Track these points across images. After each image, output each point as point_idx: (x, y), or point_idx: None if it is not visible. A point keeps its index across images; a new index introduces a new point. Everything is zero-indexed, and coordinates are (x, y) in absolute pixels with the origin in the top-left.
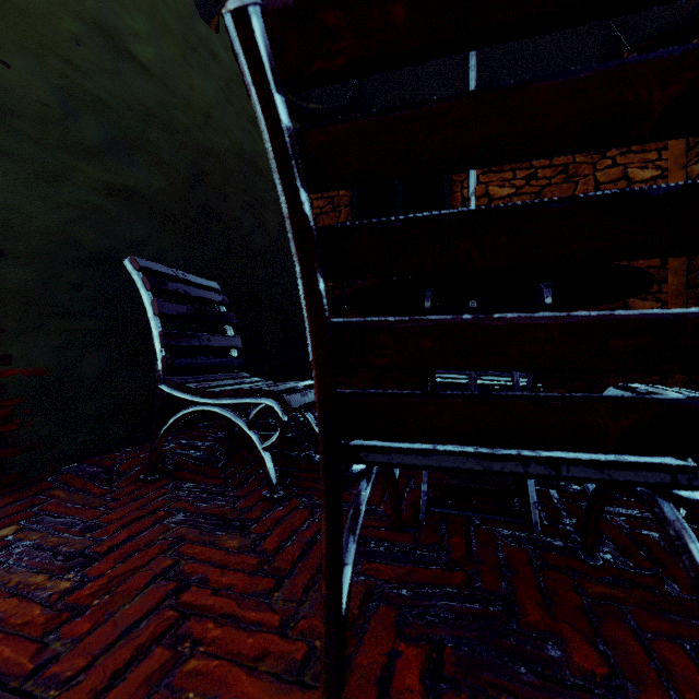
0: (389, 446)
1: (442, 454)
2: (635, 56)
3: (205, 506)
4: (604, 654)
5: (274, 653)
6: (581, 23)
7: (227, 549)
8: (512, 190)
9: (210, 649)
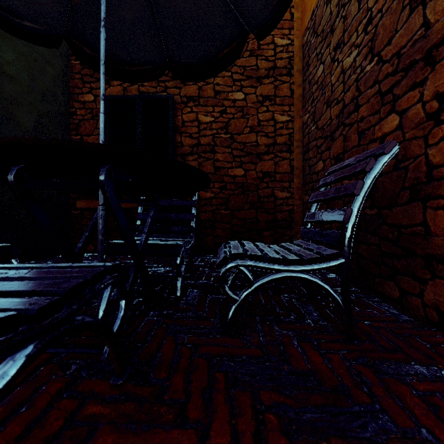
0: None
1: None
2: None
3: None
4: None
5: None
6: None
7: None
8: (212, 119)
9: None
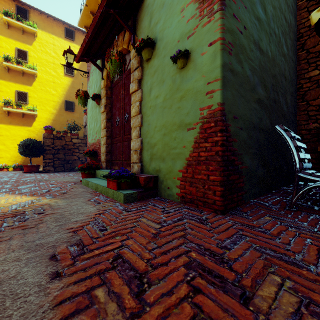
0: None
1: None
2: None
3: None
4: None
5: None
6: None
7: None
8: None
9: None
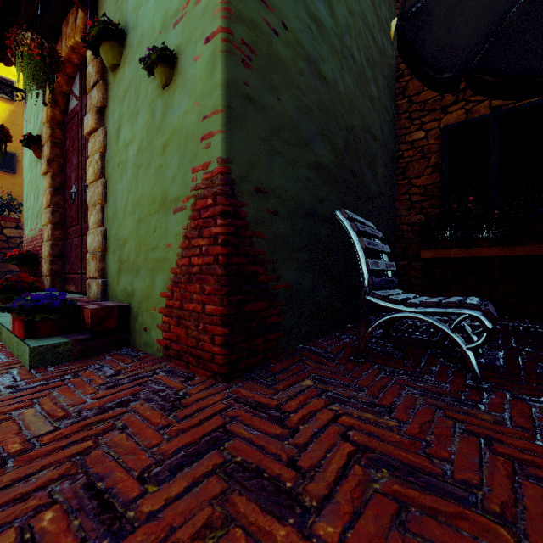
0: None
1: None
2: None
3: (423, 385)
4: None
5: None
6: None
7: (487, 421)
8: None
9: None
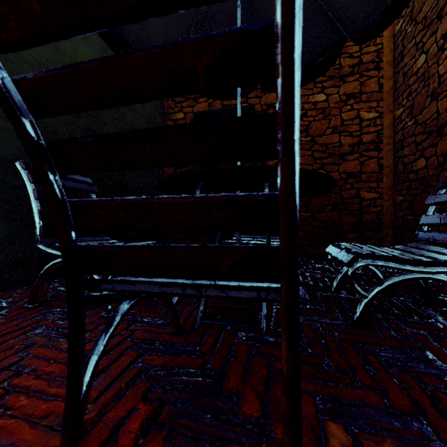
0: (131, 279)
1: (141, 283)
2: (181, 39)
3: (61, 323)
4: (264, 405)
5: (56, 413)
6: (143, 18)
7: (61, 350)
8: None
9: (14, 412)
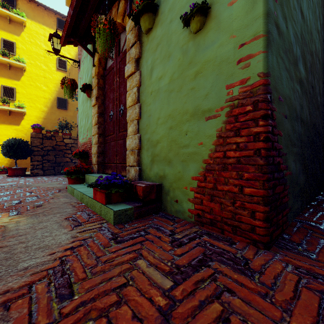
0: None
1: None
2: None
3: None
4: None
5: None
6: None
7: None
8: None
9: None
